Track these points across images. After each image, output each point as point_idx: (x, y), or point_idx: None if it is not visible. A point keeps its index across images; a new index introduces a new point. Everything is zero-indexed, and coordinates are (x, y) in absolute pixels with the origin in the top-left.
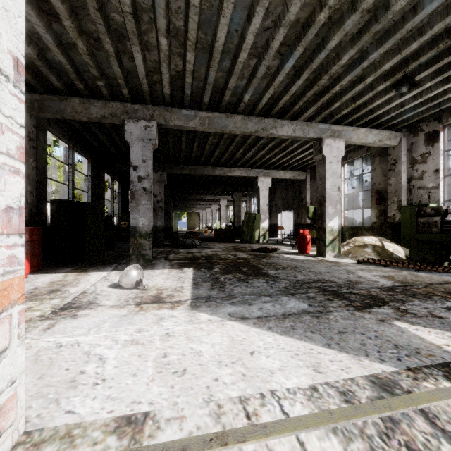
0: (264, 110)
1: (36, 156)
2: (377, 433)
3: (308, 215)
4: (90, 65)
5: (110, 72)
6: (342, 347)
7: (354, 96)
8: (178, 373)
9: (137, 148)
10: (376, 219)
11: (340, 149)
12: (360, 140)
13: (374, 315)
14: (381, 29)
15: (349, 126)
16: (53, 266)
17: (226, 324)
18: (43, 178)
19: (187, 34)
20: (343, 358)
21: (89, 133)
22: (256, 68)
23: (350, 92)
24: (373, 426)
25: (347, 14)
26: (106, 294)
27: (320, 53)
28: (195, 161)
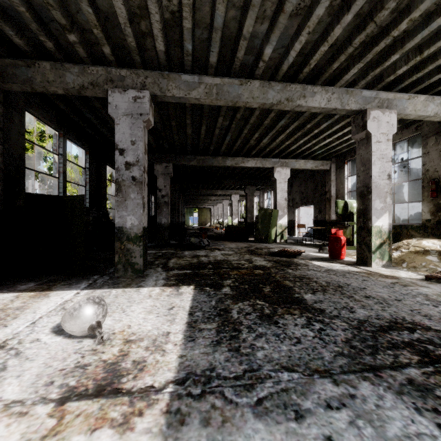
0: (289, 74)
1: (3, 139)
2: None
3: (336, 210)
4: (50, 3)
5: (83, 20)
6: None
7: (420, 44)
8: None
9: (124, 125)
10: (430, 216)
11: (391, 123)
12: (417, 112)
13: None
14: None
15: (403, 93)
16: (19, 277)
17: None
18: (19, 168)
19: None
20: None
21: (81, 118)
22: None
23: (421, 33)
24: None
25: None
26: (29, 355)
27: None
28: (204, 150)
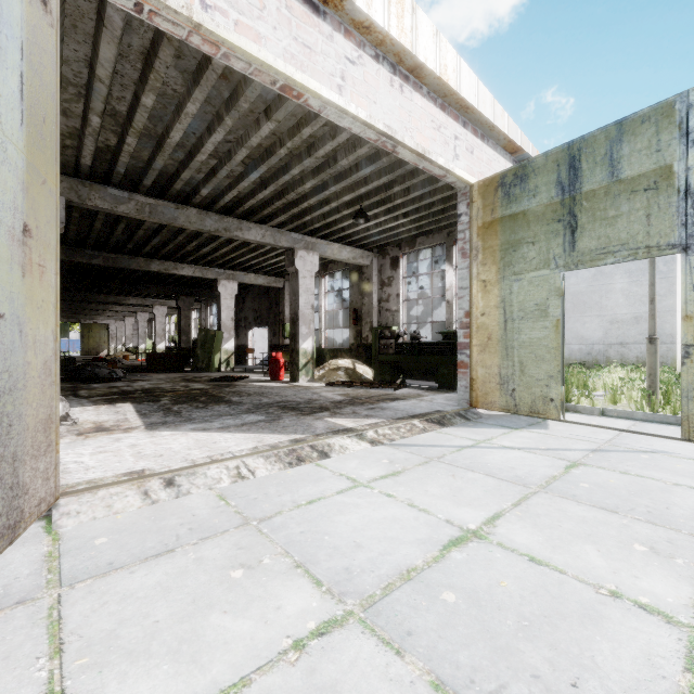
0: (227, 206)
1: None
2: (284, 454)
3: (284, 334)
4: None
5: None
6: (282, 432)
7: (324, 213)
8: (157, 457)
9: None
10: (354, 340)
11: (314, 263)
12: (335, 256)
13: (314, 417)
14: (336, 170)
15: (323, 239)
16: None
17: (190, 434)
18: None
19: (131, 122)
20: (279, 436)
21: None
22: (217, 169)
23: (319, 211)
24: (283, 453)
25: (304, 155)
26: None
27: (285, 176)
28: (115, 245)
